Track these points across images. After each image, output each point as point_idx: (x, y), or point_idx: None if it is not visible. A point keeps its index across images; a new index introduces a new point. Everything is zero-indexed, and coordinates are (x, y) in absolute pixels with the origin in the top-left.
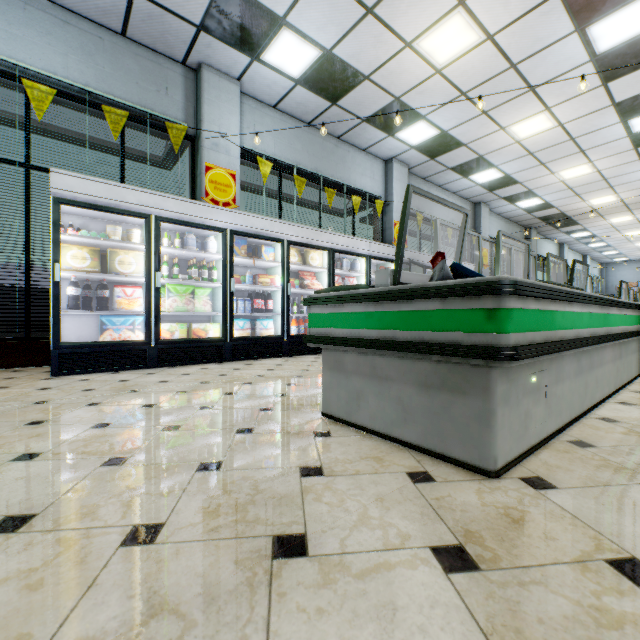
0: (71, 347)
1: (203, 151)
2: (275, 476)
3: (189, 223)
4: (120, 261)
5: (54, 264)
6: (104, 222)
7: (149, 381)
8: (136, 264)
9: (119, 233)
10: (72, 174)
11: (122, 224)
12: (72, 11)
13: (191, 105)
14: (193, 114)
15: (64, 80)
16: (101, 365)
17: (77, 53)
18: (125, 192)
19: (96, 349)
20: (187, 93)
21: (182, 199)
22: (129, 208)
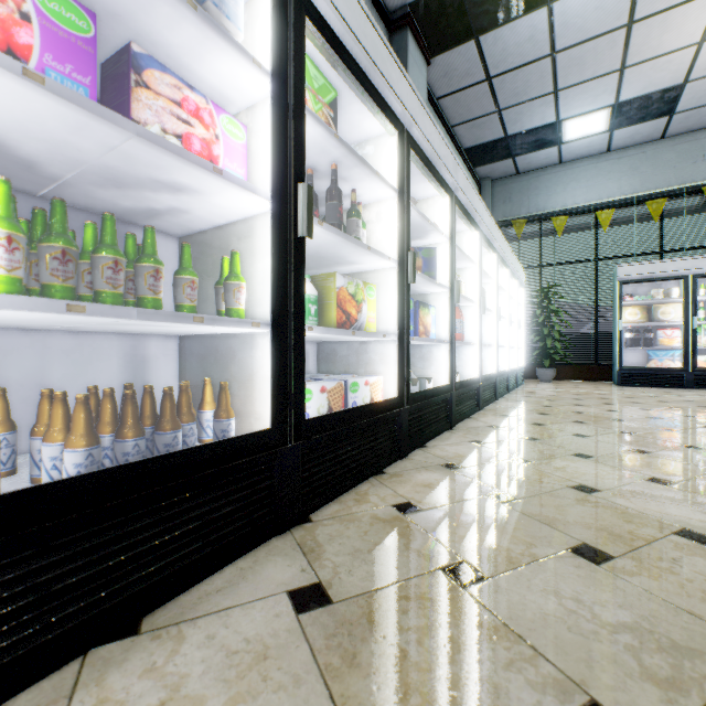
0: (628, 369)
1: None
2: None
3: None
4: (661, 312)
5: (618, 320)
6: (647, 285)
7: (686, 394)
8: (674, 313)
9: (660, 293)
10: (629, 264)
11: (661, 283)
12: (623, 148)
13: None
14: None
15: (618, 198)
16: (647, 383)
17: (626, 174)
18: (665, 265)
19: (644, 372)
20: None
21: None
22: (668, 275)
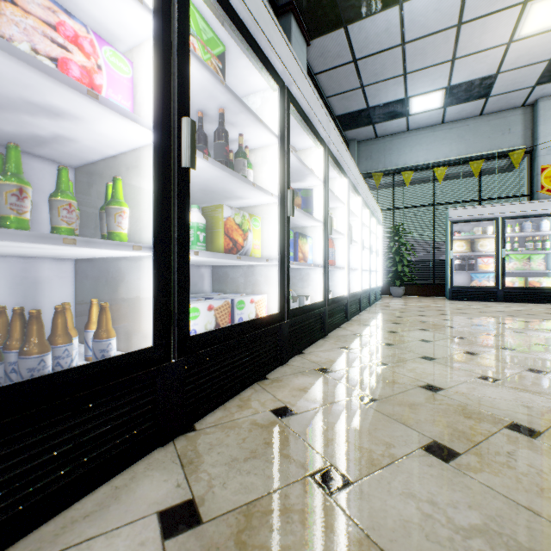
0: (457, 288)
1: (538, 159)
2: (550, 326)
3: (525, 216)
4: (480, 245)
5: (450, 251)
6: (470, 224)
7: (498, 306)
8: (489, 245)
9: (479, 231)
10: (457, 209)
11: (480, 223)
12: (453, 121)
13: (528, 130)
14: (530, 135)
15: (450, 159)
16: (470, 298)
17: (455, 141)
18: (483, 209)
19: (468, 289)
20: (525, 124)
21: (519, 203)
22: (485, 217)
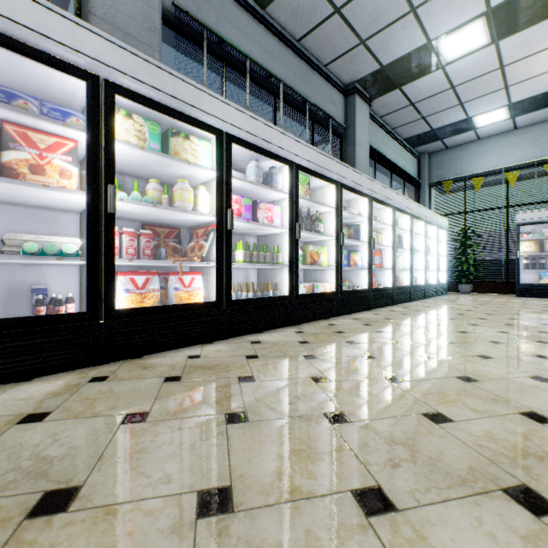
0: (523, 285)
1: None
2: None
3: None
4: None
5: (516, 251)
6: (543, 225)
7: None
8: None
9: None
10: (524, 212)
11: None
12: (527, 126)
13: None
14: None
15: (523, 163)
16: (538, 295)
17: (530, 144)
18: None
19: (535, 287)
20: None
21: None
22: None
